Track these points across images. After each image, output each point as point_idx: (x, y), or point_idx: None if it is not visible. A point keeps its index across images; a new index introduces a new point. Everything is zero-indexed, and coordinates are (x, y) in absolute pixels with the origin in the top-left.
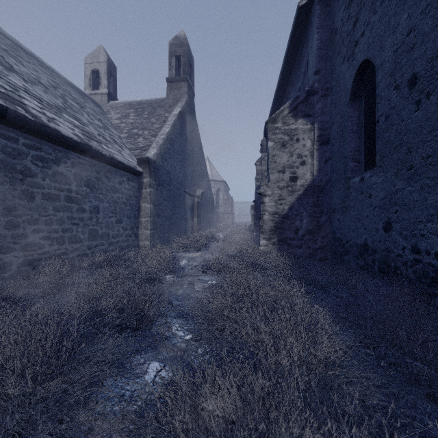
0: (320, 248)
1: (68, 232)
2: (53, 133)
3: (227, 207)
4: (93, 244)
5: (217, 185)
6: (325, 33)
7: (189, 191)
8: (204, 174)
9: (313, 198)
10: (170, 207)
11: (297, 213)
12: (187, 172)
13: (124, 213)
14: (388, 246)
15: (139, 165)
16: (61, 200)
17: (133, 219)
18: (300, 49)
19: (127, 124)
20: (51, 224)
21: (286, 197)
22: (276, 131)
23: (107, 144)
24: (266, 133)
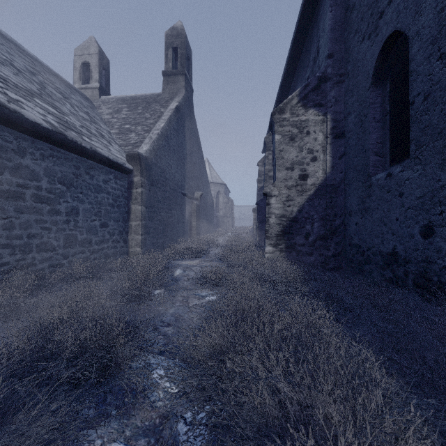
0: (334, 256)
1: (36, 238)
2: (12, 116)
3: (227, 211)
4: (70, 252)
5: (217, 187)
6: (339, 11)
7: (186, 193)
8: (204, 175)
9: (326, 198)
10: (165, 209)
11: (307, 216)
12: (185, 172)
13: (111, 216)
14: (428, 256)
15: (128, 162)
16: (27, 200)
17: (122, 222)
18: (308, 35)
19: (119, 120)
20: (12, 229)
21: (295, 198)
22: (283, 123)
23: (90, 137)
24: (272, 126)
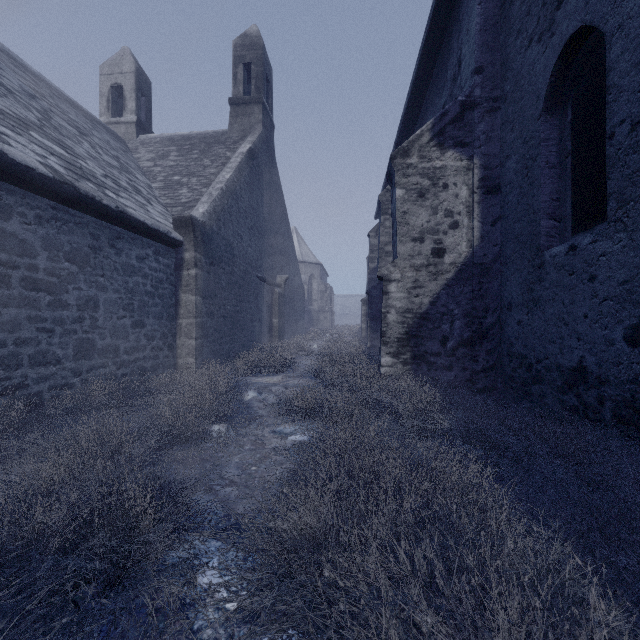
0: (484, 371)
1: (28, 345)
2: None
3: (324, 303)
4: (85, 366)
5: (309, 269)
6: (492, 3)
7: (264, 277)
8: (290, 250)
9: (472, 284)
10: (232, 300)
11: (444, 311)
12: (262, 246)
13: (149, 311)
14: (639, 374)
15: (176, 229)
16: (14, 286)
17: (167, 320)
18: (444, 42)
19: (164, 168)
20: None
21: (426, 283)
22: (408, 171)
23: (117, 192)
24: (391, 176)
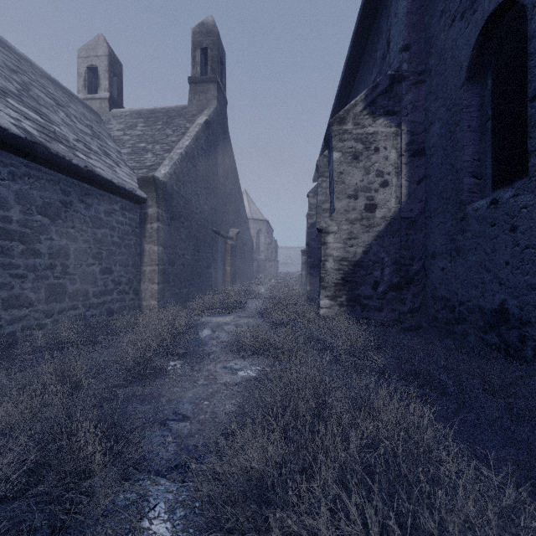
0: (411, 312)
1: (2, 289)
2: None
3: (270, 253)
4: (56, 308)
5: (257, 225)
6: None
7: (219, 231)
8: (241, 208)
9: (400, 236)
10: (190, 250)
11: (376, 259)
12: (217, 204)
13: (116, 259)
14: None
15: (141, 188)
16: None
17: (132, 268)
18: (374, 26)
19: (132, 137)
20: None
21: (359, 235)
22: (344, 137)
23: (88, 154)
24: (329, 141)
